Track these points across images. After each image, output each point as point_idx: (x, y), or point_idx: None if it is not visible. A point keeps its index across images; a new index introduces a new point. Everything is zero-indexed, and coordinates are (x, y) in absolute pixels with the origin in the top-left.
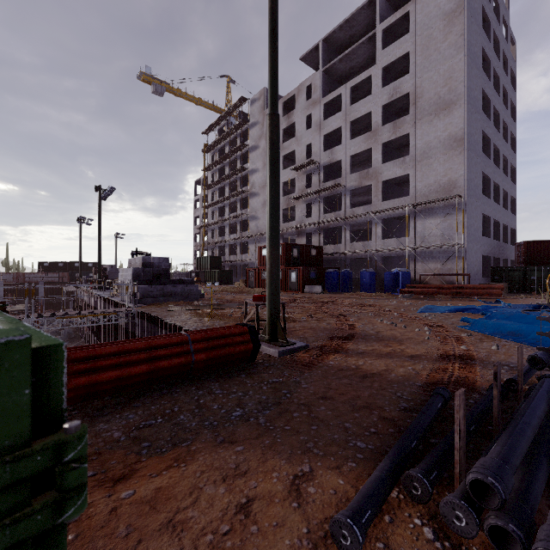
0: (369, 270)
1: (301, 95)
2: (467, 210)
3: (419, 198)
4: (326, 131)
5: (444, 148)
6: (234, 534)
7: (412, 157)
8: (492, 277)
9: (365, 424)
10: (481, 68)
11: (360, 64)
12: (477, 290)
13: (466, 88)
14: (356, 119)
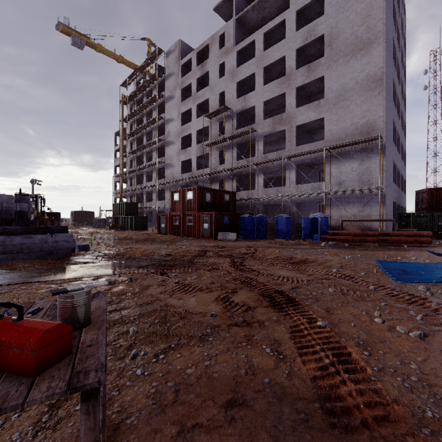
0: (285, 215)
1: (214, 44)
2: (386, 153)
3: (335, 141)
4: (239, 78)
5: (362, 89)
6: None
7: (327, 100)
8: (399, 222)
9: None
10: (392, 15)
11: (272, 14)
12: (405, 238)
13: (385, 26)
14: (269, 64)
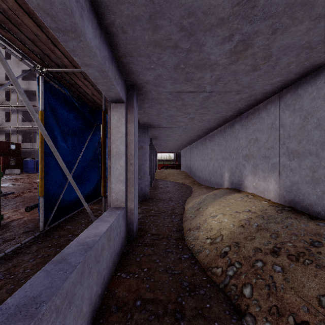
0: None
1: None
2: None
3: None
4: (24, 67)
5: None
6: None
7: None
8: None
9: (38, 202)
10: None
11: None
12: None
13: None
14: None
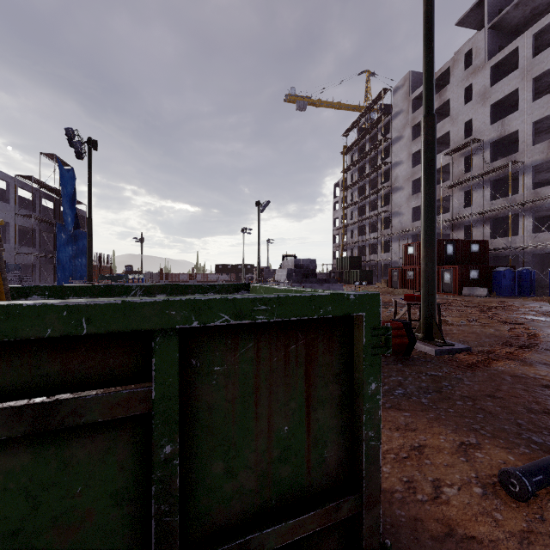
0: None
1: (457, 66)
2: None
3: None
4: (493, 99)
5: None
6: (411, 460)
7: None
8: None
9: (544, 425)
10: None
11: None
12: None
13: None
14: (542, 72)
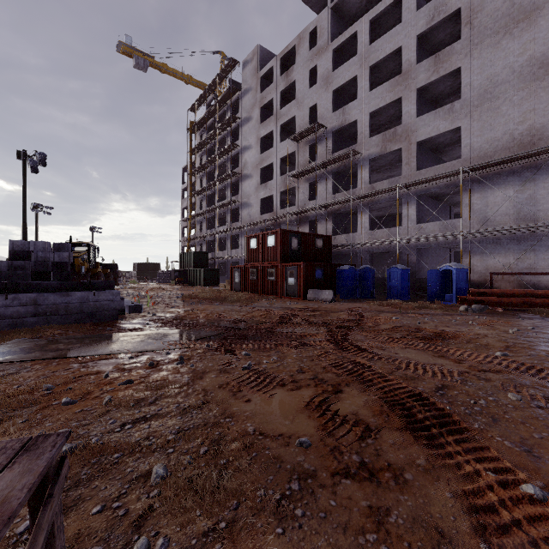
0: (401, 267)
1: (302, 45)
2: None
3: (477, 160)
4: (335, 84)
5: (521, 79)
6: None
7: (464, 102)
8: None
9: None
10: None
11: None
12: None
13: None
14: (377, 61)
